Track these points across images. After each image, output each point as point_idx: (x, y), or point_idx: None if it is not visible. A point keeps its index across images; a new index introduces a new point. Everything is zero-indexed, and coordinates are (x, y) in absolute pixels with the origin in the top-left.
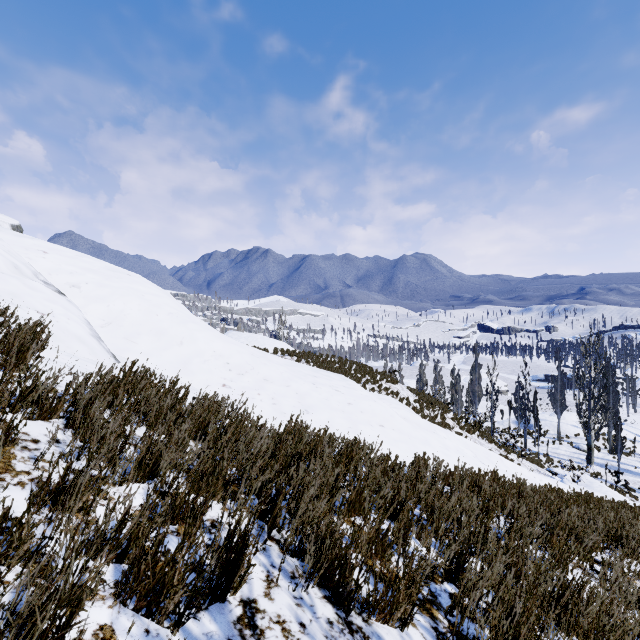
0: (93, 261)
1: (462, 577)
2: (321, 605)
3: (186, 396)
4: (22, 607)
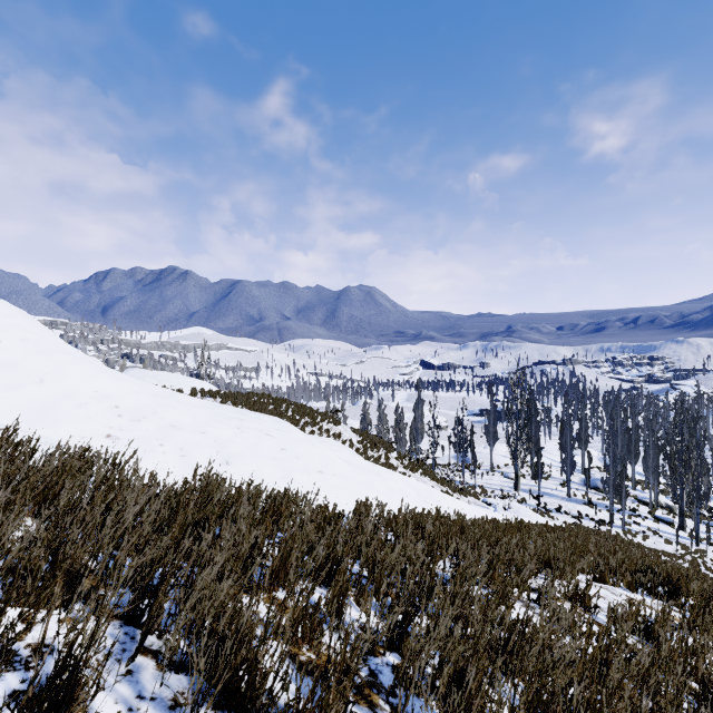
0: None
1: (406, 642)
2: None
3: (33, 453)
4: None
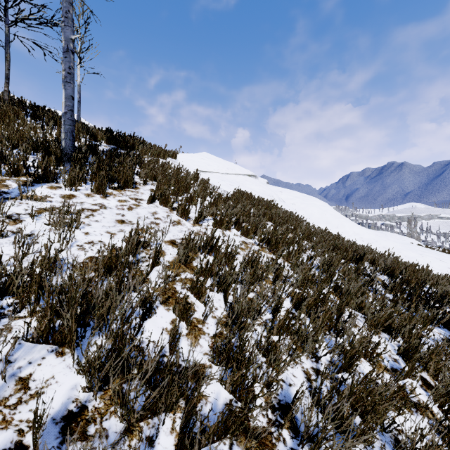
0: (296, 193)
1: None
2: (386, 277)
3: None
4: (330, 243)
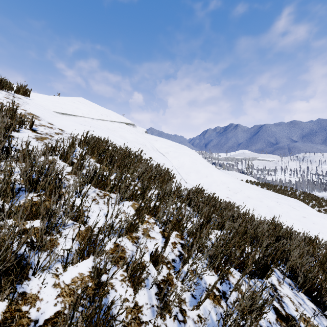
0: (170, 142)
1: None
2: (307, 301)
3: None
4: (218, 251)
